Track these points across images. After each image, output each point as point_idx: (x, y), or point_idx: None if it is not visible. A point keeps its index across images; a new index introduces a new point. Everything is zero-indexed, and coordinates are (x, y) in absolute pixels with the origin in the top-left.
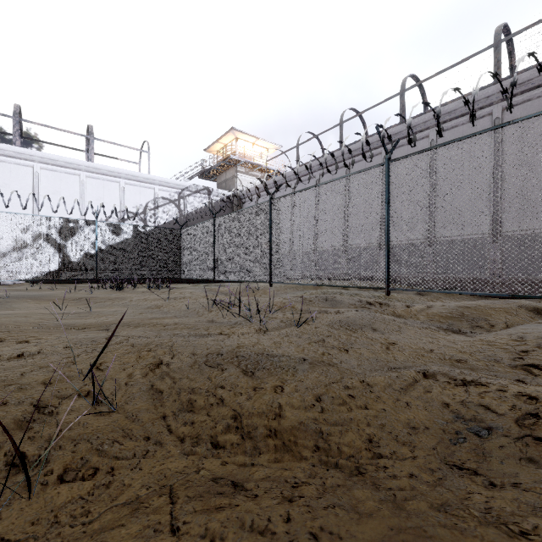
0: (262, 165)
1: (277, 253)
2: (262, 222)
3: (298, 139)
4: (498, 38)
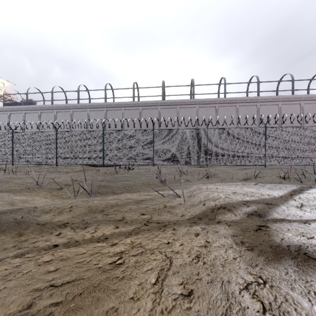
0: None
1: (16, 153)
2: (8, 140)
3: (27, 90)
4: (105, 88)
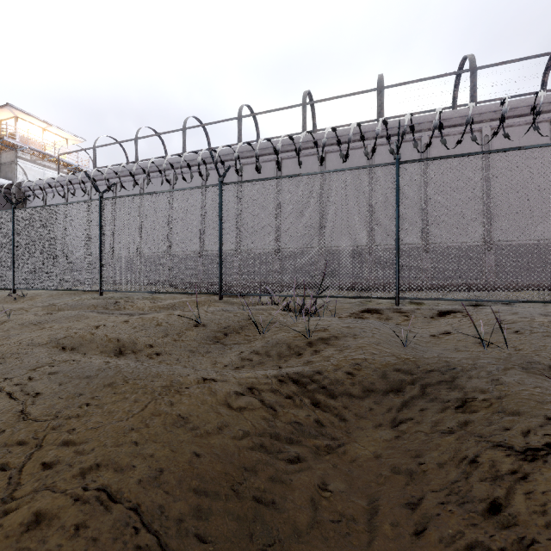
0: (57, 157)
1: (20, 261)
2: (5, 229)
3: (95, 141)
4: (240, 114)
